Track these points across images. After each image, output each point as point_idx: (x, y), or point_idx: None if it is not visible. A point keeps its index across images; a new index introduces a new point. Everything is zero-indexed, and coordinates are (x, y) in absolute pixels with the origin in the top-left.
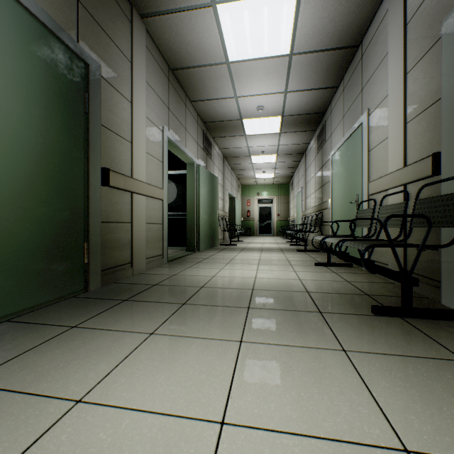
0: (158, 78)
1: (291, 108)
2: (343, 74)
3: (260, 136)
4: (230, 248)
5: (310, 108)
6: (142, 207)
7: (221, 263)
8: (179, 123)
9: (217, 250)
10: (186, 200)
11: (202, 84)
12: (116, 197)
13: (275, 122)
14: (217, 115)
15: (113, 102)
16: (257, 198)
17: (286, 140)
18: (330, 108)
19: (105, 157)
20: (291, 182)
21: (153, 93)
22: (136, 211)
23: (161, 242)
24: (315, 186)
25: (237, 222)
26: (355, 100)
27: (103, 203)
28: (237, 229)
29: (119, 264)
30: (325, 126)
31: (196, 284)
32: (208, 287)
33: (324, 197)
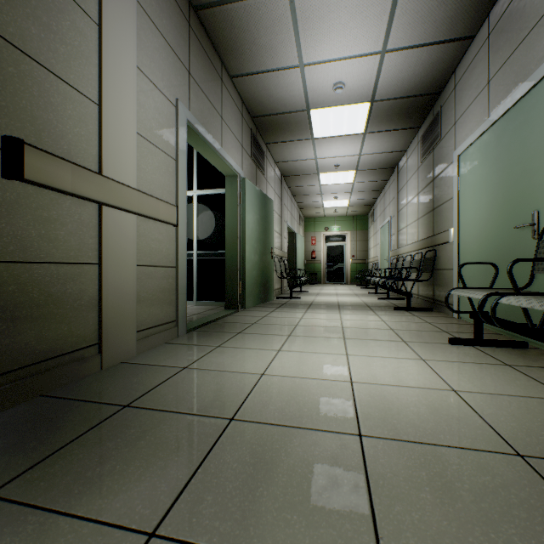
0: (167, 10)
1: (387, 86)
2: (491, 5)
3: (335, 140)
4: (290, 303)
5: (418, 84)
6: (126, 235)
7: (278, 335)
8: (210, 105)
9: (271, 307)
10: (225, 231)
11: (247, 40)
12: (54, 209)
13: (359, 113)
14: (271, 104)
15: (42, 2)
16: (324, 234)
17: (373, 146)
18: (454, 80)
19: (15, 114)
20: (371, 212)
21: (156, 32)
22: (111, 241)
23: (173, 300)
24: (417, 211)
25: (299, 265)
26: (526, 37)
27: (10, 219)
28: (299, 275)
29: (63, 350)
30: (442, 114)
31: (220, 407)
32: (245, 422)
33: (438, 226)
